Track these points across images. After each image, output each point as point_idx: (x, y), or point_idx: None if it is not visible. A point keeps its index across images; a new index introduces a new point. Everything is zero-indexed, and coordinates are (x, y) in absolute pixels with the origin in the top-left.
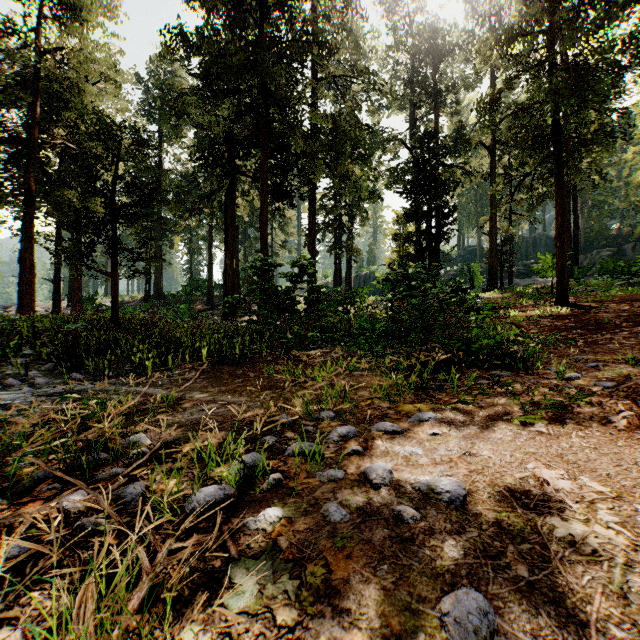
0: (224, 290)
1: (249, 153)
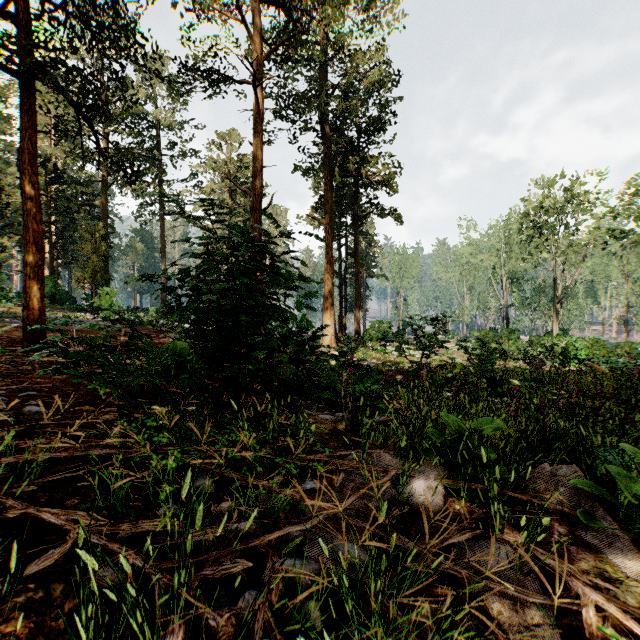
0: None
1: None
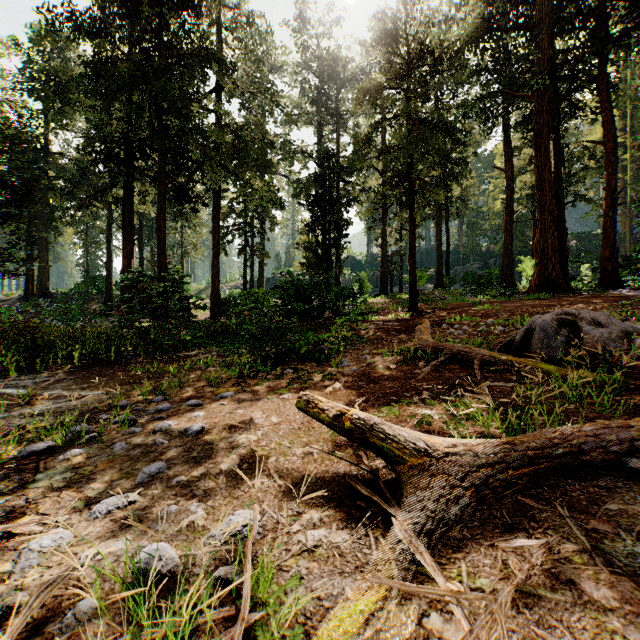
0: (122, 290)
1: (147, 154)
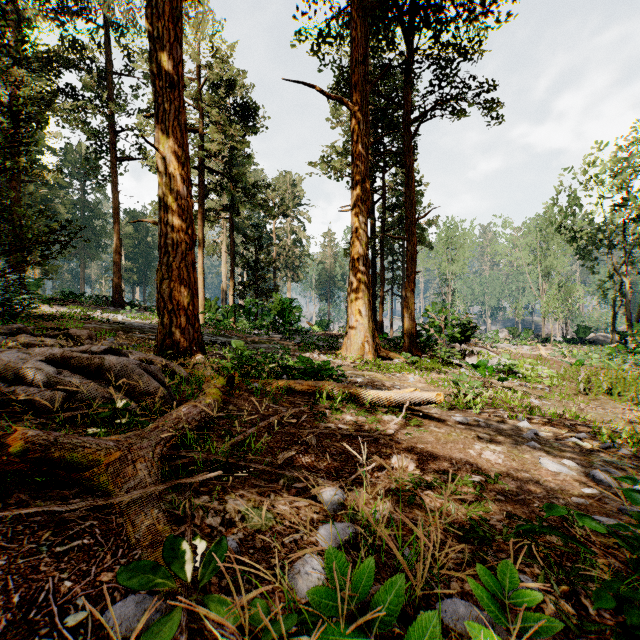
0: None
1: None
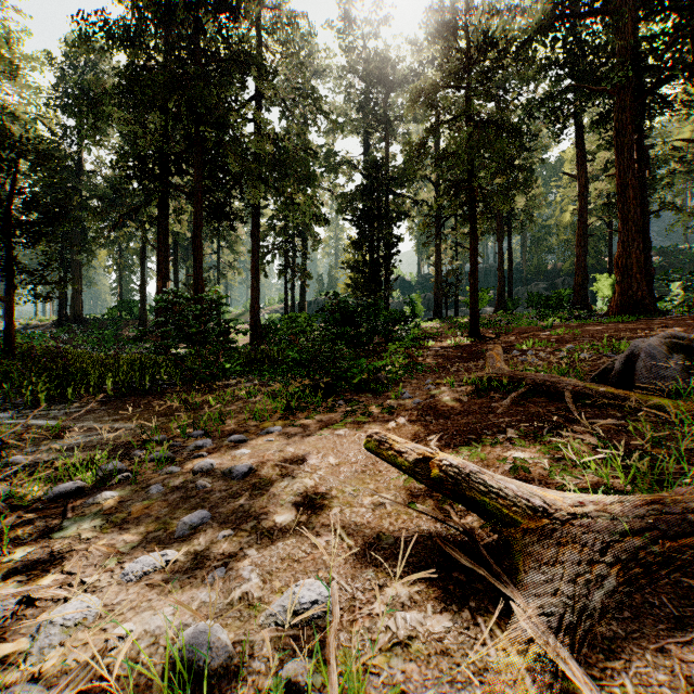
0: (156, 315)
1: (182, 168)
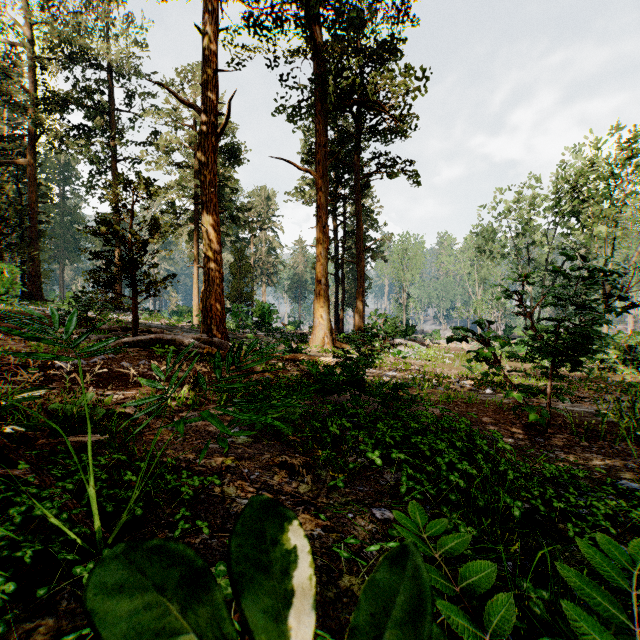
0: None
1: None
